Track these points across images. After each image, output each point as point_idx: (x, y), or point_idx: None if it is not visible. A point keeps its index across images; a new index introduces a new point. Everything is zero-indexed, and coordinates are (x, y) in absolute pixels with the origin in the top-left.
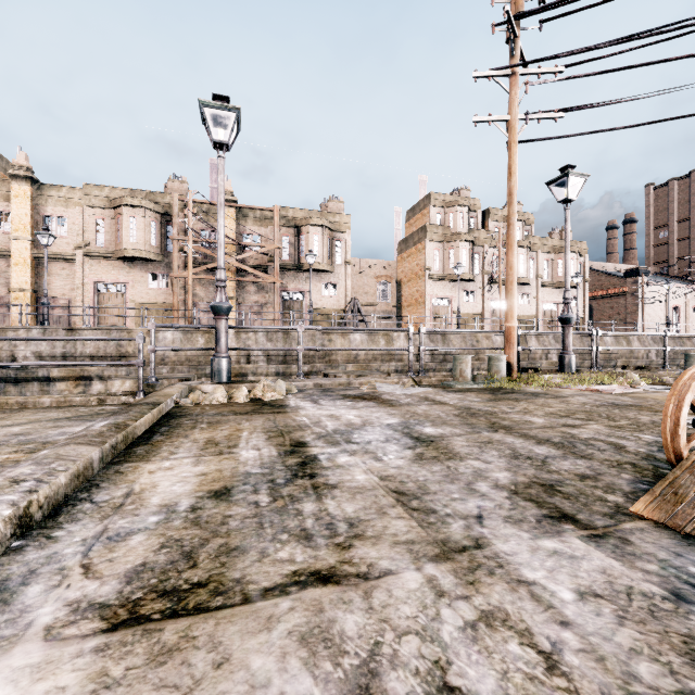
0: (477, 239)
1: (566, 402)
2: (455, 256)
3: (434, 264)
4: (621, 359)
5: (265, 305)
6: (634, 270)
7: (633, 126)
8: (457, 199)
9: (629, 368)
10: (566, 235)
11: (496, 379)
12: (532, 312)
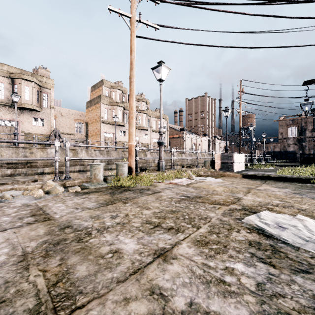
0: (126, 107)
1: (159, 198)
2: (115, 113)
3: (105, 115)
4: (179, 162)
5: None
6: (183, 129)
7: (190, 44)
8: (117, 86)
9: (184, 167)
10: (160, 98)
11: (121, 179)
12: (149, 142)
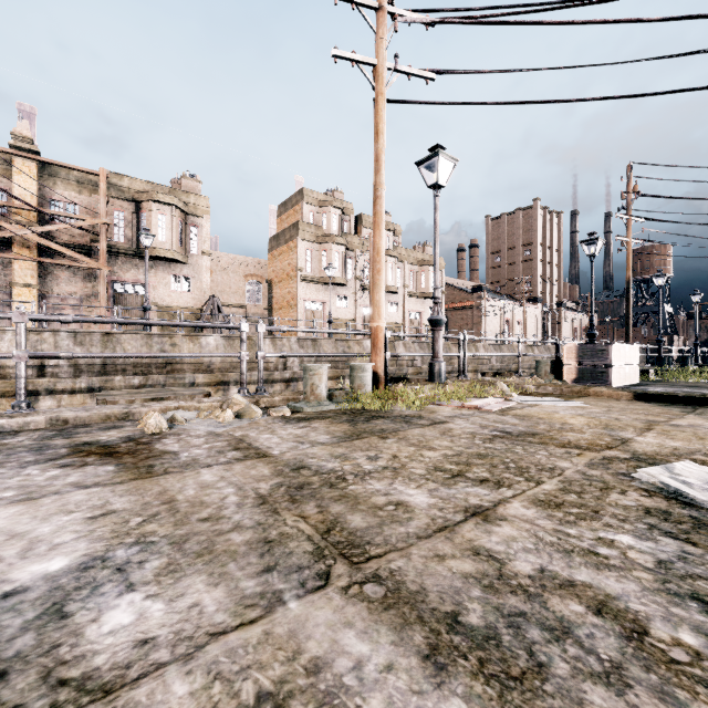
0: (350, 243)
1: (448, 433)
2: (328, 259)
3: (307, 265)
4: (472, 365)
5: (87, 298)
6: (479, 287)
7: (504, 103)
8: (331, 199)
9: (488, 375)
10: (436, 225)
11: (360, 396)
12: (400, 320)
